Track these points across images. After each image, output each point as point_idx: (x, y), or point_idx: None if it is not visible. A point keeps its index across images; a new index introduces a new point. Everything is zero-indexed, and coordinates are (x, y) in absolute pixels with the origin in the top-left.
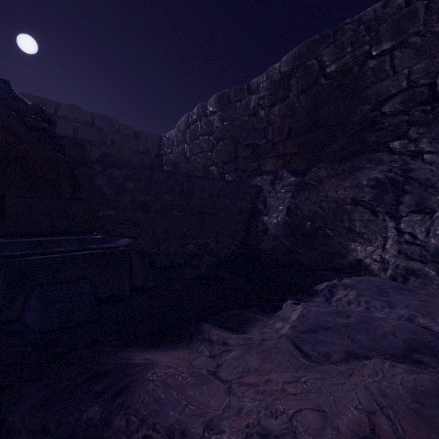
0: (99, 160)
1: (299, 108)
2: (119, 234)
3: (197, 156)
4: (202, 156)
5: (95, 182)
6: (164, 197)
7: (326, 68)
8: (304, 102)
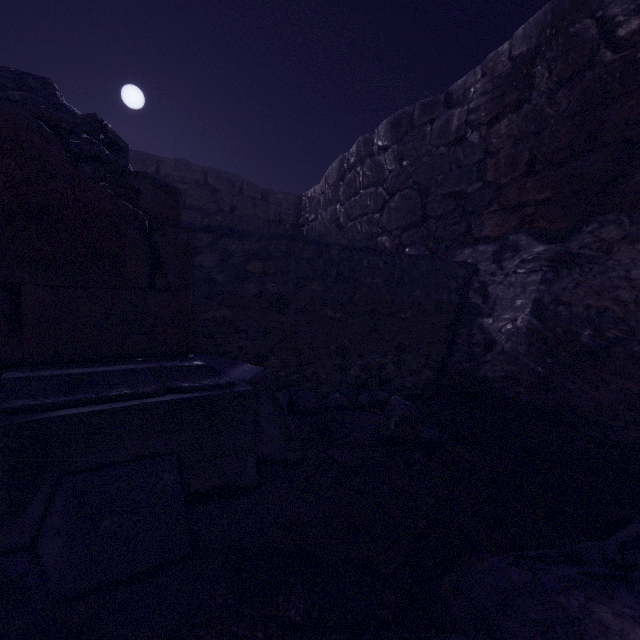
0: (207, 226)
1: (553, 116)
2: (238, 349)
3: (357, 222)
4: (364, 220)
5: (200, 263)
6: (312, 285)
7: (616, 29)
8: (564, 103)
